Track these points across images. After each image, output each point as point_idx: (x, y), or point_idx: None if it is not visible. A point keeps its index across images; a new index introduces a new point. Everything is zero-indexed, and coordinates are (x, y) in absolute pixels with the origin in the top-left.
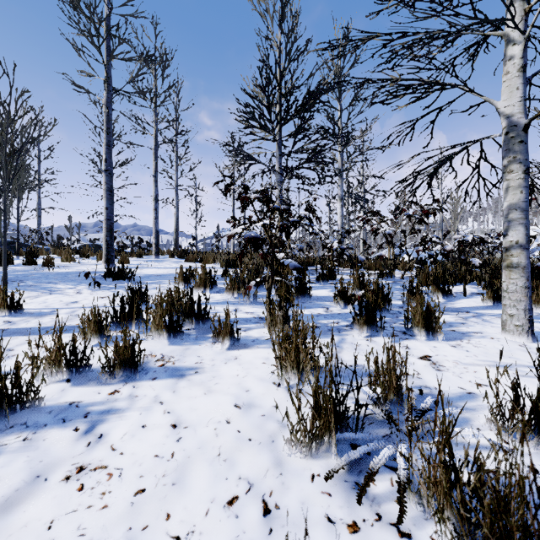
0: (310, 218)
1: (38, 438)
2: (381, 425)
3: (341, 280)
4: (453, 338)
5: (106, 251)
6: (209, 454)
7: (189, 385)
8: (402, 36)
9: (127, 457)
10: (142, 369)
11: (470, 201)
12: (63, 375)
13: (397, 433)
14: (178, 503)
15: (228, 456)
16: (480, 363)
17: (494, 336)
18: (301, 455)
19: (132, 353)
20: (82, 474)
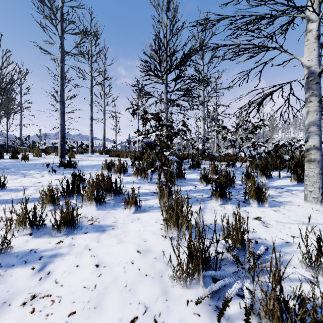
0: (185, 131)
1: (7, 274)
2: (232, 265)
3: (204, 169)
4: (274, 205)
5: (61, 150)
6: (119, 285)
7: (108, 237)
8: (242, 18)
9: (65, 288)
10: (78, 226)
11: (283, 120)
12: (28, 230)
13: (242, 270)
14: (97, 322)
15: (131, 287)
16: (292, 222)
17: (299, 204)
18: (180, 286)
19: (71, 216)
20: (34, 301)
